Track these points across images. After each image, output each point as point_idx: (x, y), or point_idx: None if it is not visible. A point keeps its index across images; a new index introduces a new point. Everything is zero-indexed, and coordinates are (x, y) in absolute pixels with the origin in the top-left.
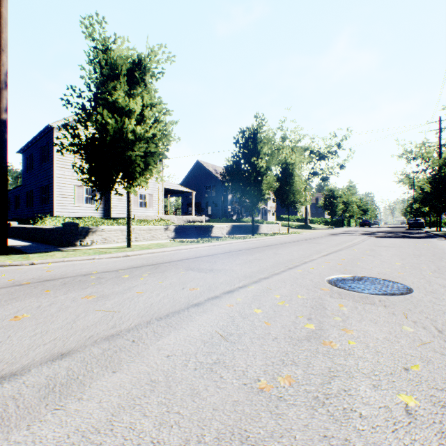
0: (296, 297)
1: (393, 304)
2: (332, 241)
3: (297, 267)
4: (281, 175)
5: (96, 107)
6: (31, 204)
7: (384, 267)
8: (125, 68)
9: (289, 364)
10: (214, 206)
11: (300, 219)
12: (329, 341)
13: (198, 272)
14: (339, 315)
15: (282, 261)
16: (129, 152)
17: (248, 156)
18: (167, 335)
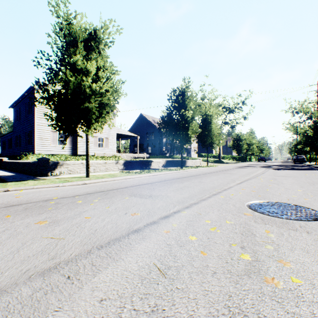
0: (225, 222)
1: (314, 230)
2: (241, 172)
3: (220, 193)
4: (202, 124)
5: (61, 68)
6: (19, 145)
7: (290, 194)
8: (84, 38)
9: (236, 314)
10: (153, 147)
11: (215, 156)
12: (271, 278)
13: (140, 198)
14: (269, 242)
15: (207, 188)
16: (87, 103)
17: (178, 109)
18: (104, 269)
